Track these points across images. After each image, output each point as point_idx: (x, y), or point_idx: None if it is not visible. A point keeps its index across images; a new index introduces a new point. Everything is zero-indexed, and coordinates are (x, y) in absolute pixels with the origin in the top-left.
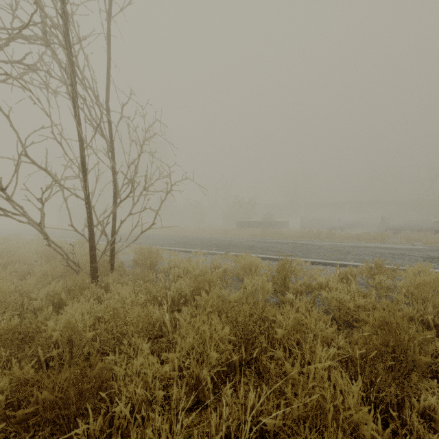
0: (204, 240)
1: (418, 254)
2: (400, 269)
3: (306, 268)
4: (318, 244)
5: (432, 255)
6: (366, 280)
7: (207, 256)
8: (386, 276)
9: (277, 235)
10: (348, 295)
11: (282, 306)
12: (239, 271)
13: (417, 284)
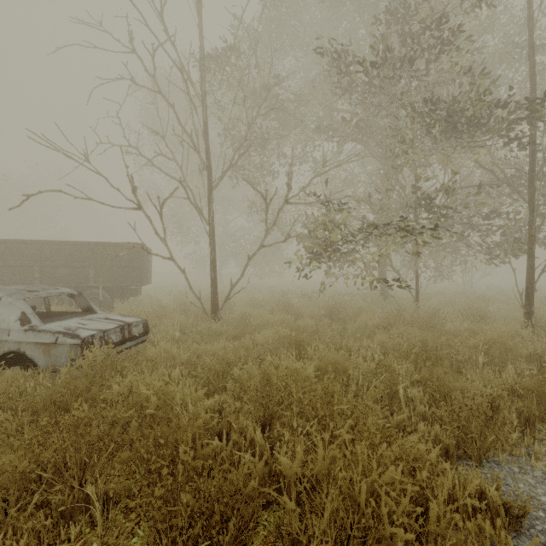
0: None
1: None
2: None
3: None
4: None
5: None
6: None
7: None
8: None
9: None
10: None
11: None
12: None
13: None
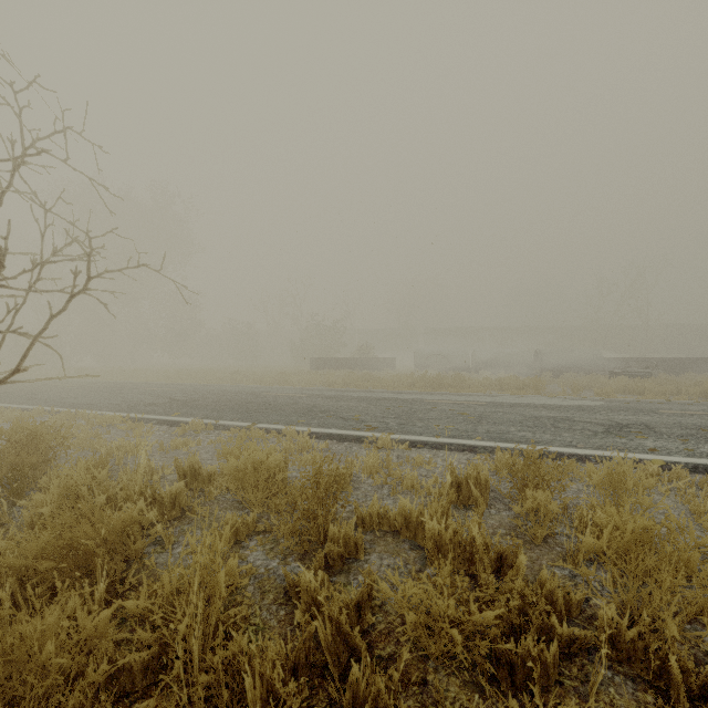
0: (228, 396)
1: (595, 418)
2: (569, 455)
3: (399, 457)
4: (433, 401)
5: (617, 420)
6: (508, 494)
7: (210, 434)
8: (549, 493)
9: (371, 383)
10: (451, 600)
11: (297, 598)
12: (229, 484)
13: (628, 540)
